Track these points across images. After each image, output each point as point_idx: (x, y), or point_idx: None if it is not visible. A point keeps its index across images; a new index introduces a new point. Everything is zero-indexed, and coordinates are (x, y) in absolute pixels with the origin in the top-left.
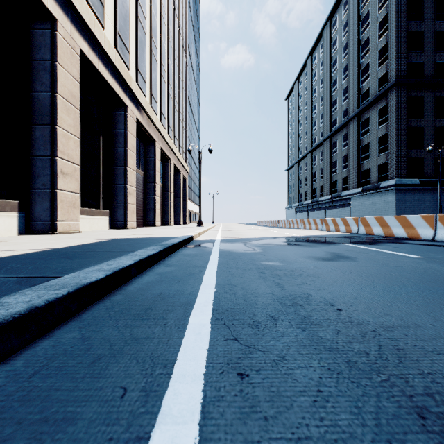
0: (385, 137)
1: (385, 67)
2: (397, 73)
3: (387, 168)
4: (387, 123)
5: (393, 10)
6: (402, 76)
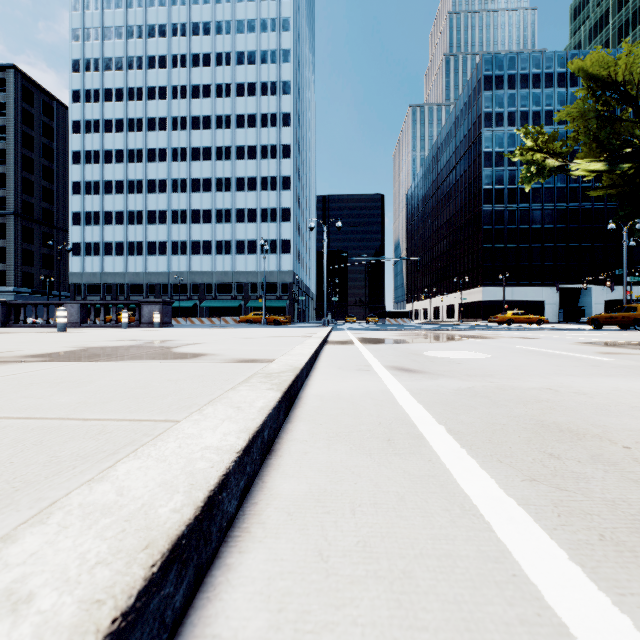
0: (3, 250)
1: (3, 193)
2: (15, 206)
3: (5, 276)
4: (5, 239)
5: (12, 155)
6: (19, 210)
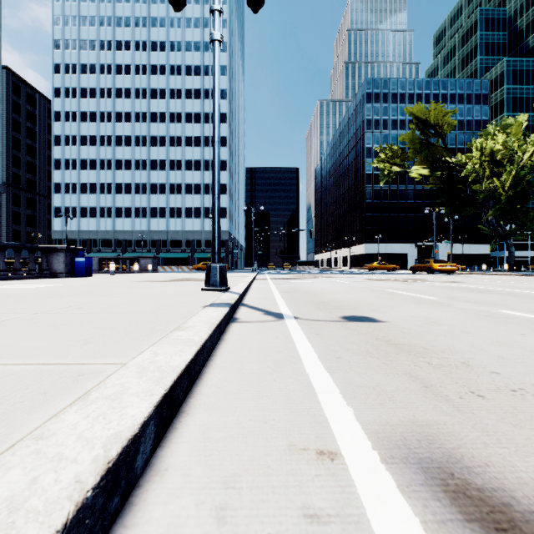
0: None
1: None
2: (7, 177)
3: None
4: None
5: (4, 137)
6: (10, 180)
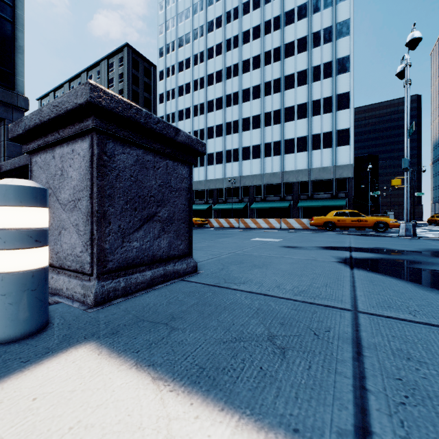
0: None
1: None
2: None
3: None
4: None
5: None
6: None
